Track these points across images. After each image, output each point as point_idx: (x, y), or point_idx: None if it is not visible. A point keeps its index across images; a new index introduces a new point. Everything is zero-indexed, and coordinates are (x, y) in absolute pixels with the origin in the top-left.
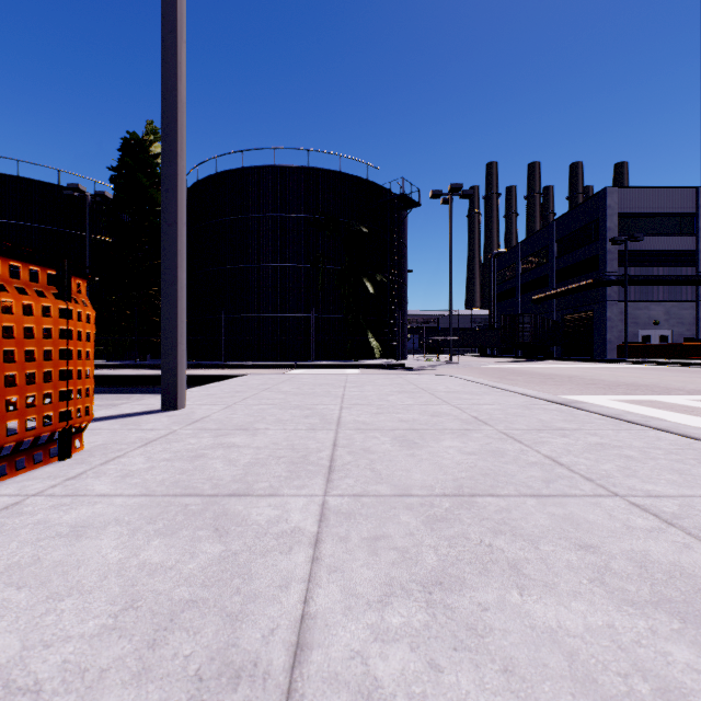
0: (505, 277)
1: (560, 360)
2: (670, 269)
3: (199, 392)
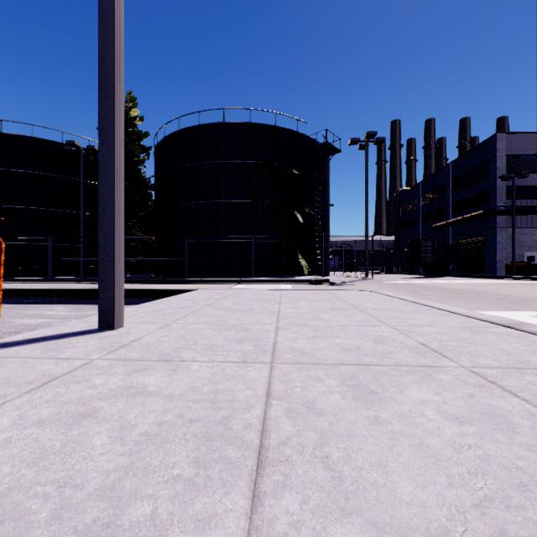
0: (408, 210)
1: (456, 277)
2: None
3: (148, 308)
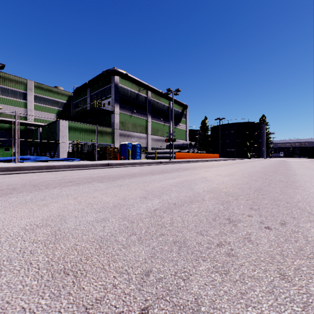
0: None
1: None
2: None
3: None
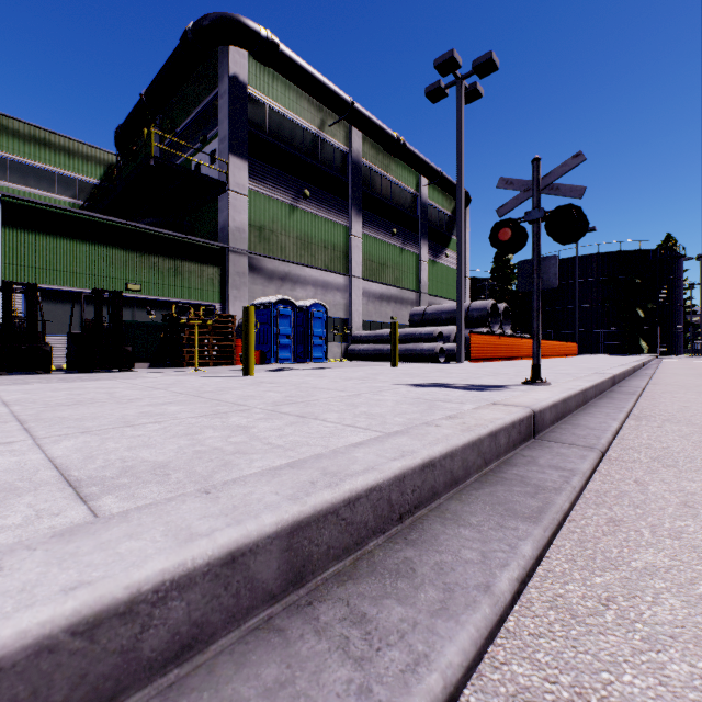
0: None
1: None
2: None
3: None
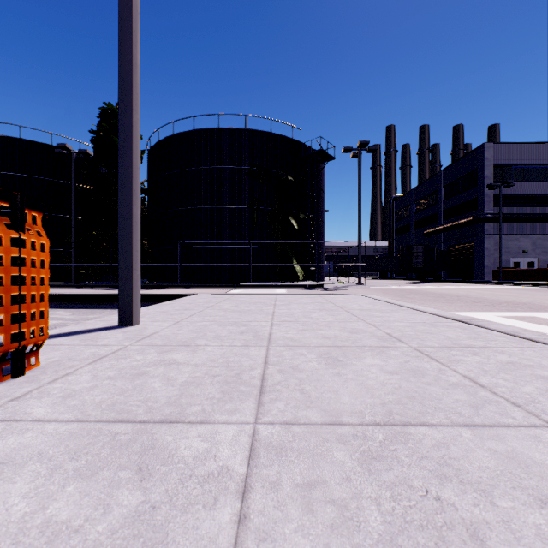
0: (402, 216)
1: (446, 282)
2: (536, 209)
3: (154, 309)
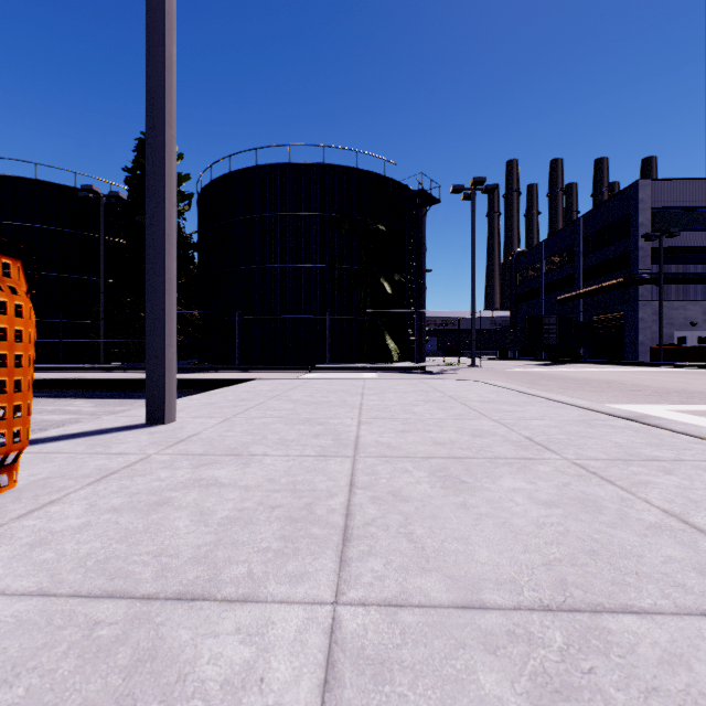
0: (528, 277)
1: (588, 364)
2: None
3: (199, 400)
